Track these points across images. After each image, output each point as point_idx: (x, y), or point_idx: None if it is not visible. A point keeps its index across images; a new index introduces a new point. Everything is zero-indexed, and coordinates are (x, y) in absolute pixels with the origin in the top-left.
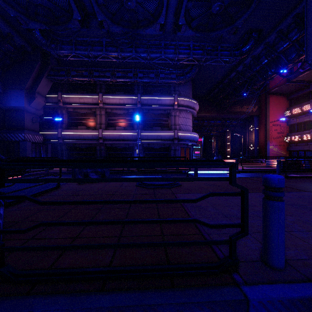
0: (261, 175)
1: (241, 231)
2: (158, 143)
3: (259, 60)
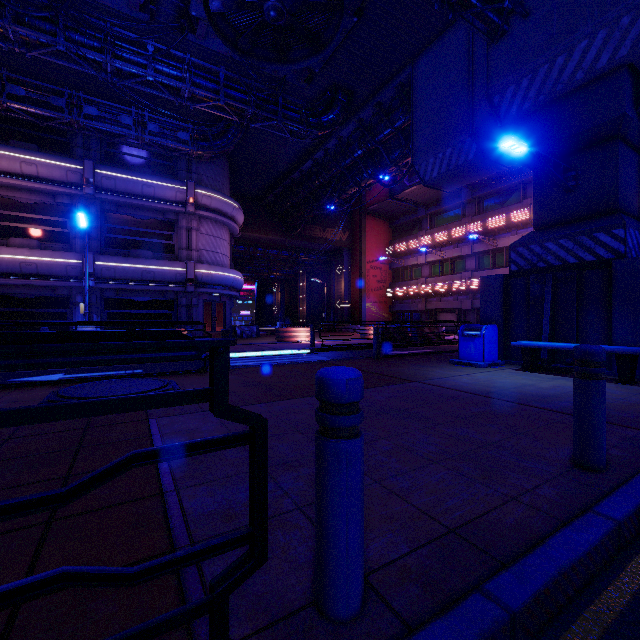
0: (351, 355)
1: (250, 552)
2: (146, 288)
3: (349, 148)
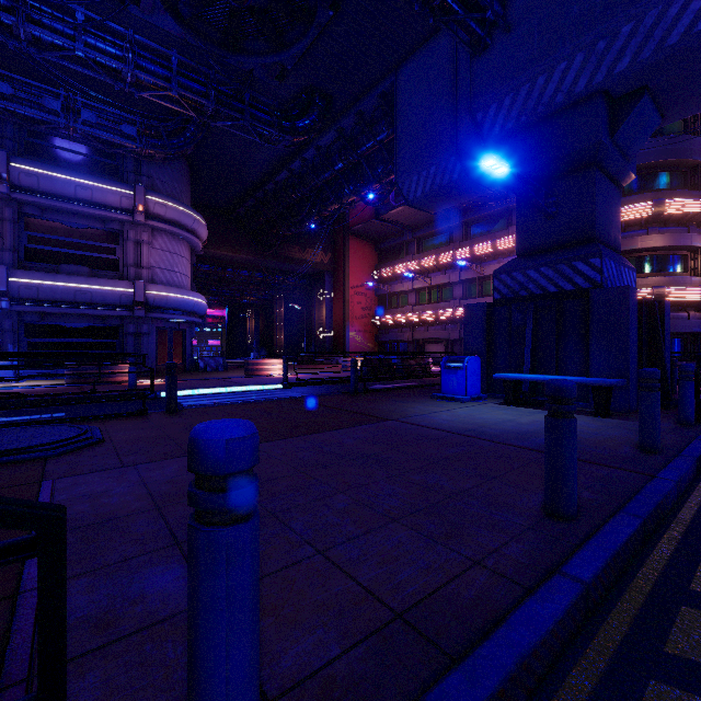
0: (329, 390)
1: None
2: (81, 312)
3: (329, 160)
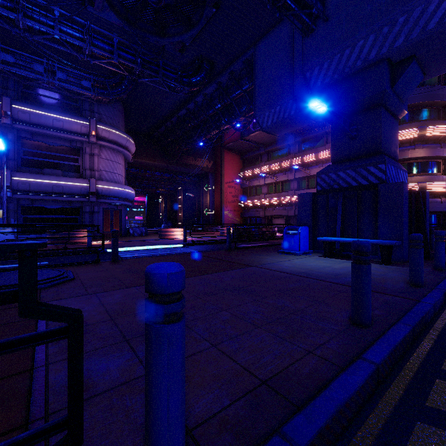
0: (212, 248)
1: (67, 436)
2: (56, 199)
3: (212, 102)
